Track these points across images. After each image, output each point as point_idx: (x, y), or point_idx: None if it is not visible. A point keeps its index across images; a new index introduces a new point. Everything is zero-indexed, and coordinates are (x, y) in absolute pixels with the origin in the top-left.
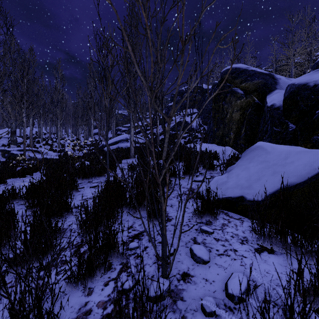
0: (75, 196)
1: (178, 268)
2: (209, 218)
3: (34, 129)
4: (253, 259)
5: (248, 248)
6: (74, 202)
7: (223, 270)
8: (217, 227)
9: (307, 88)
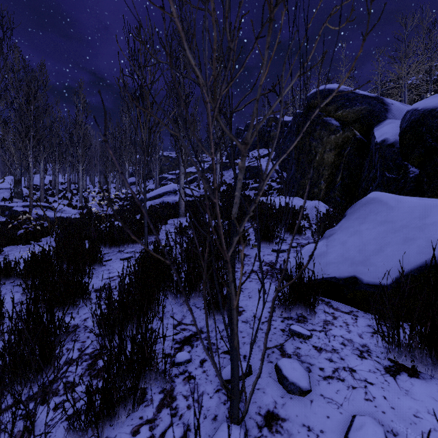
0: (97, 272)
1: (257, 403)
2: (302, 311)
3: (47, 178)
4: (385, 388)
5: (373, 367)
6: (95, 281)
7: (336, 410)
8: (315, 326)
9: (437, 115)
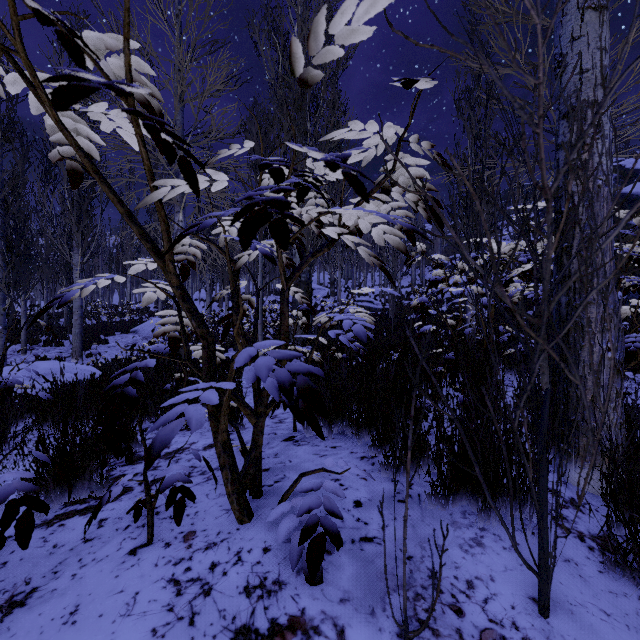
0: None
1: None
2: None
3: (325, 276)
4: None
5: None
6: None
7: None
8: None
9: None
